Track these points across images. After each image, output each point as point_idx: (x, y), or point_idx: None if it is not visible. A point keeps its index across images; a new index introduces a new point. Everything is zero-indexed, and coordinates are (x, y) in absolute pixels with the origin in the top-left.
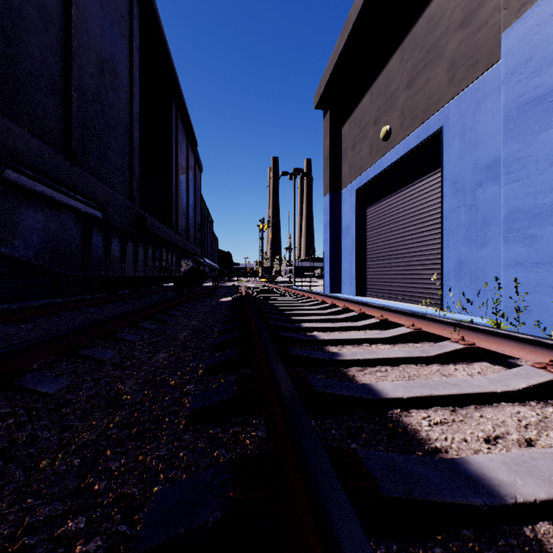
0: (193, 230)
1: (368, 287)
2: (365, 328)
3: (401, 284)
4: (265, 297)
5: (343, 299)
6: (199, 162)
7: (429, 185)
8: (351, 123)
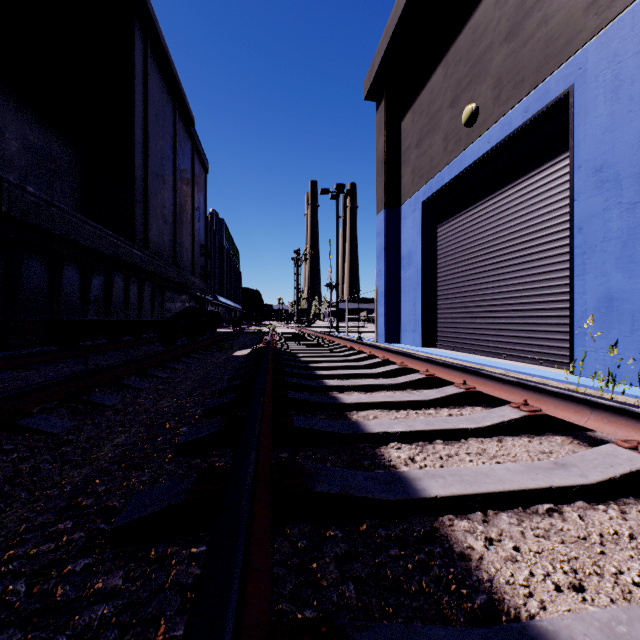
0: (188, 251)
1: (440, 335)
2: (495, 432)
3: (493, 332)
4: (297, 350)
5: (422, 358)
6: (201, 155)
7: (541, 183)
8: (415, 112)
